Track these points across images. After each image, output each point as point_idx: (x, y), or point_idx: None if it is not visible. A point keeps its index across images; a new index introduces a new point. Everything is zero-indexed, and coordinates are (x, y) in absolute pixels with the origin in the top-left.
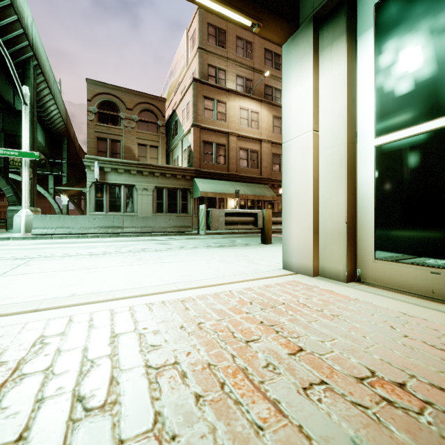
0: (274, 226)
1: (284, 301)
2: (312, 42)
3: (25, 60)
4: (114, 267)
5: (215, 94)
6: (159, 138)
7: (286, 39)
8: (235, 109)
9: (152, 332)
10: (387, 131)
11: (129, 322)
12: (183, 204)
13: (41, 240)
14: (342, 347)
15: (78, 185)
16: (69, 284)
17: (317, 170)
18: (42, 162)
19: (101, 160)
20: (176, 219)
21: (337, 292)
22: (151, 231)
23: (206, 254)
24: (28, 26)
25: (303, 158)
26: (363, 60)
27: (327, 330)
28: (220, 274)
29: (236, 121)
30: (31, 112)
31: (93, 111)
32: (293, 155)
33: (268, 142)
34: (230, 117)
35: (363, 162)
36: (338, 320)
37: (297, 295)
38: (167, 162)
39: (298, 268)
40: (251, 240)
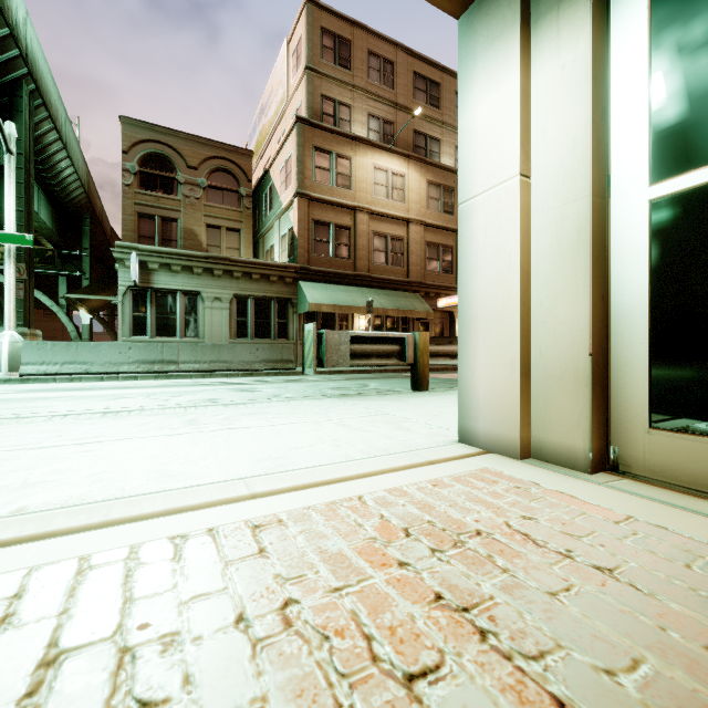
0: (433, 360)
1: (479, 525)
2: (519, 4)
3: (14, 82)
4: (137, 439)
5: (334, 143)
6: (242, 215)
7: (466, 7)
8: (366, 169)
9: (158, 642)
10: (679, 169)
11: (111, 604)
12: (281, 324)
13: (34, 385)
14: (672, 698)
15: (105, 291)
16: (26, 481)
17: (528, 253)
18: (48, 254)
19: (142, 249)
20: (268, 348)
21: (582, 498)
22: (227, 368)
23: (315, 410)
24: (18, 23)
25: (500, 231)
26: (625, 32)
27: (605, 625)
28: (341, 454)
29: (368, 188)
30: (25, 169)
31: (131, 170)
32: (479, 225)
33: (420, 223)
34: (358, 181)
35: (623, 234)
36: (618, 588)
37: (503, 507)
38: (256, 255)
39: (490, 442)
40: (393, 383)
